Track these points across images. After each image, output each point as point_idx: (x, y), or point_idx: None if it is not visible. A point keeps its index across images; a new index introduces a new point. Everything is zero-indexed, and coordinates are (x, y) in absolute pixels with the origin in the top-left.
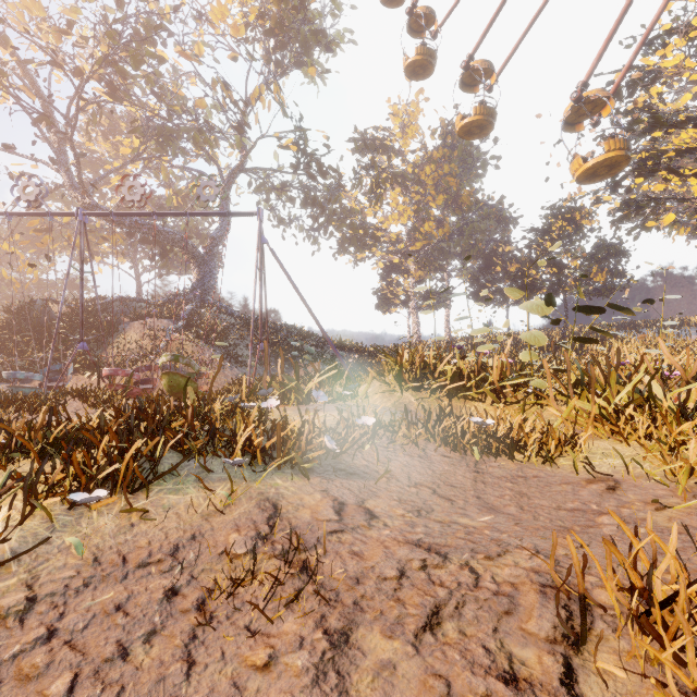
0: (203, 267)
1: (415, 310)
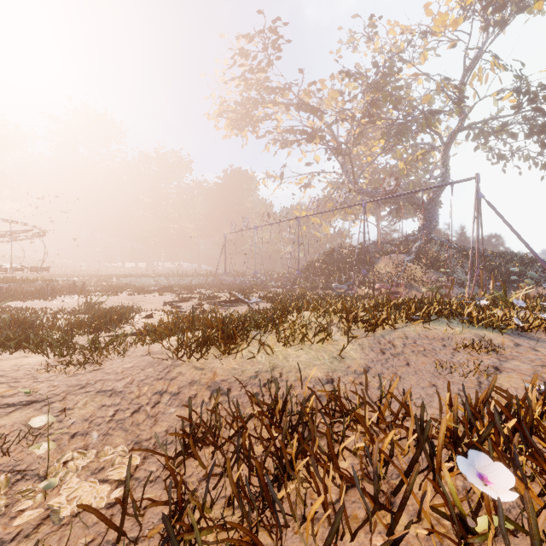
0: (426, 213)
1: None
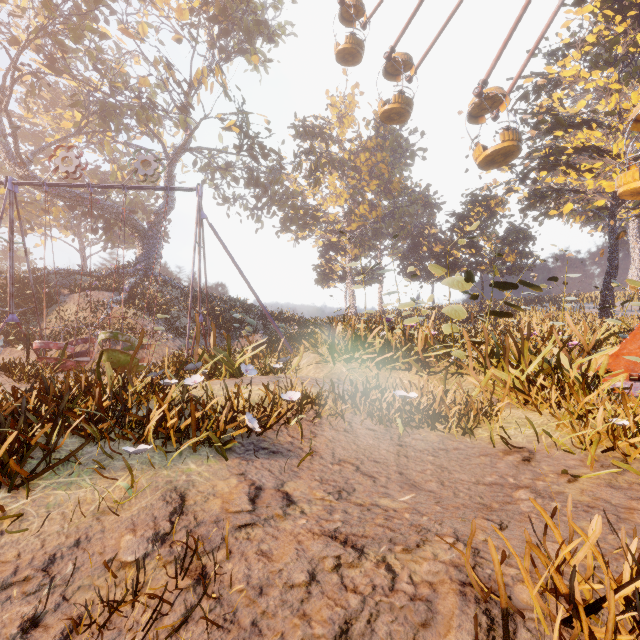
0: (147, 241)
1: (351, 285)
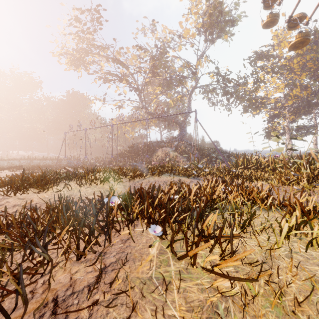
0: (181, 127)
1: (289, 137)
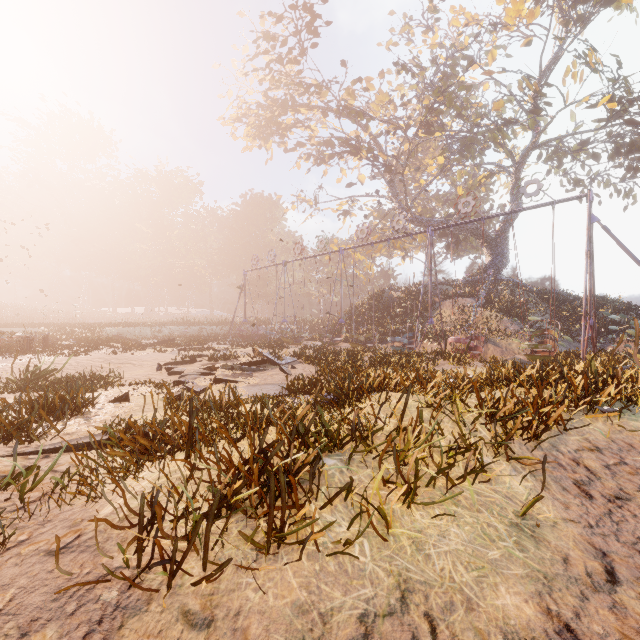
0: (494, 248)
1: None
